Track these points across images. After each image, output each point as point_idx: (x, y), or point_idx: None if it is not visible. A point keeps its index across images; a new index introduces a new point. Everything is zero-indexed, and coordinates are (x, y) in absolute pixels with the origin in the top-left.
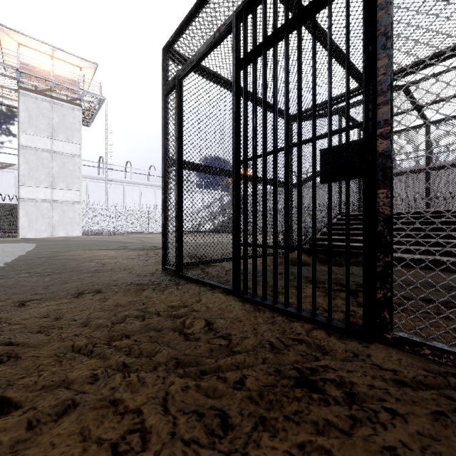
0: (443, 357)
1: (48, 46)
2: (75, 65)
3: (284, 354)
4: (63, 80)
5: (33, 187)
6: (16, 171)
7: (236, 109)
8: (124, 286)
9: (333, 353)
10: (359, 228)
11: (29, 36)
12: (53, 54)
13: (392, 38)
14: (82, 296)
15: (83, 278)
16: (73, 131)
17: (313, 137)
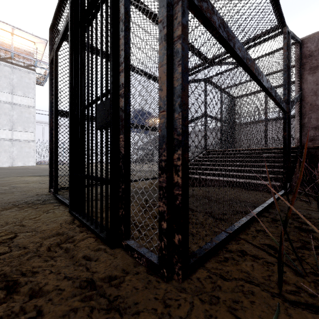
0: (141, 259)
1: (9, 26)
2: (31, 40)
3: (31, 260)
4: (20, 51)
5: None
6: None
7: (70, 74)
8: None
9: (76, 257)
10: (213, 160)
11: None
12: (13, 32)
13: (127, 24)
14: None
15: None
16: (29, 89)
17: (96, 95)
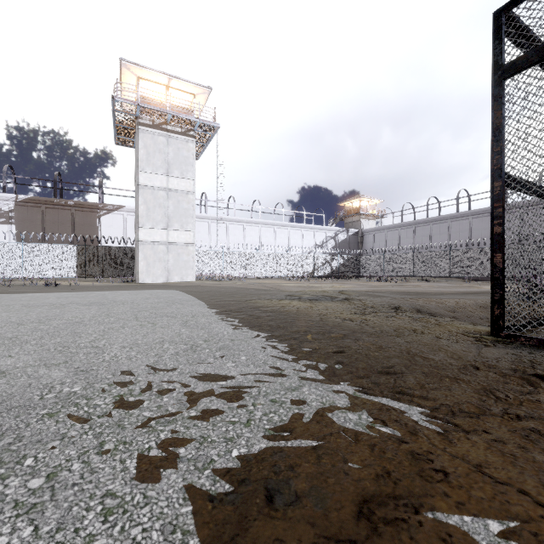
0: None
1: (165, 76)
2: (189, 92)
3: None
4: (180, 110)
5: (150, 229)
6: (125, 213)
7: None
8: (541, 368)
9: None
10: None
11: (148, 68)
12: (169, 84)
13: None
14: (543, 386)
15: (413, 346)
16: (187, 166)
17: None
